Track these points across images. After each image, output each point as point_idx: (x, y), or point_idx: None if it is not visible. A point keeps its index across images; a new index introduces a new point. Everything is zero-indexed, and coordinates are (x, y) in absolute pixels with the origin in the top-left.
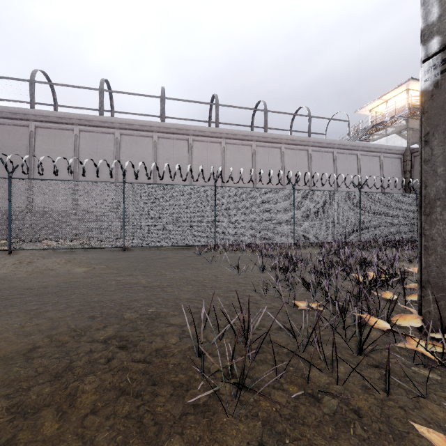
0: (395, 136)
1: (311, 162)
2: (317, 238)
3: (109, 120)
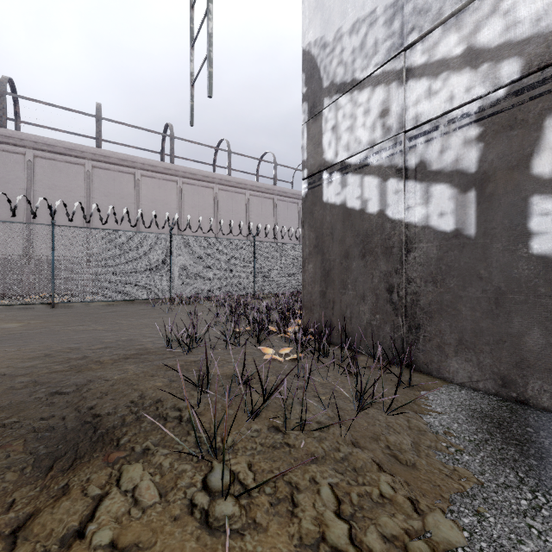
0: None
1: (276, 211)
2: (277, 290)
3: (16, 136)
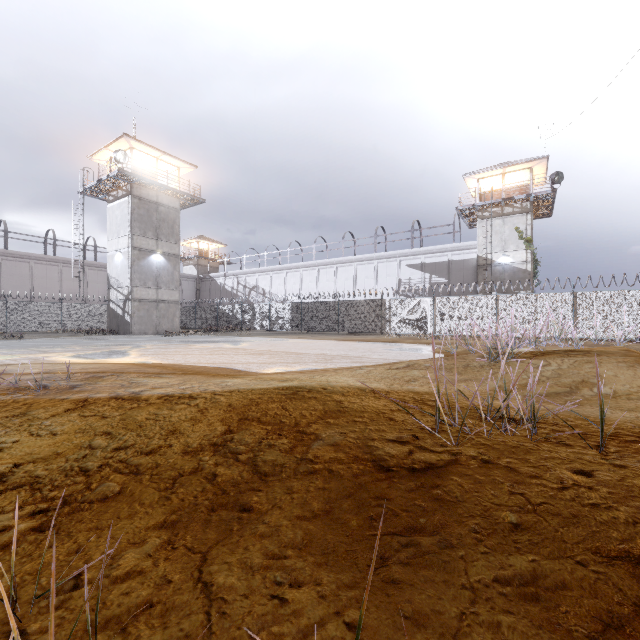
0: (193, 267)
1: None
2: None
3: None
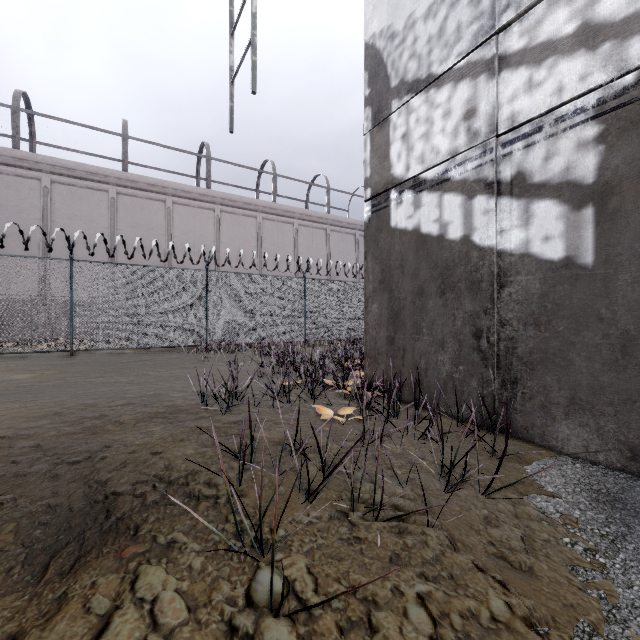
0: None
1: (330, 244)
2: (331, 335)
3: (30, 158)
